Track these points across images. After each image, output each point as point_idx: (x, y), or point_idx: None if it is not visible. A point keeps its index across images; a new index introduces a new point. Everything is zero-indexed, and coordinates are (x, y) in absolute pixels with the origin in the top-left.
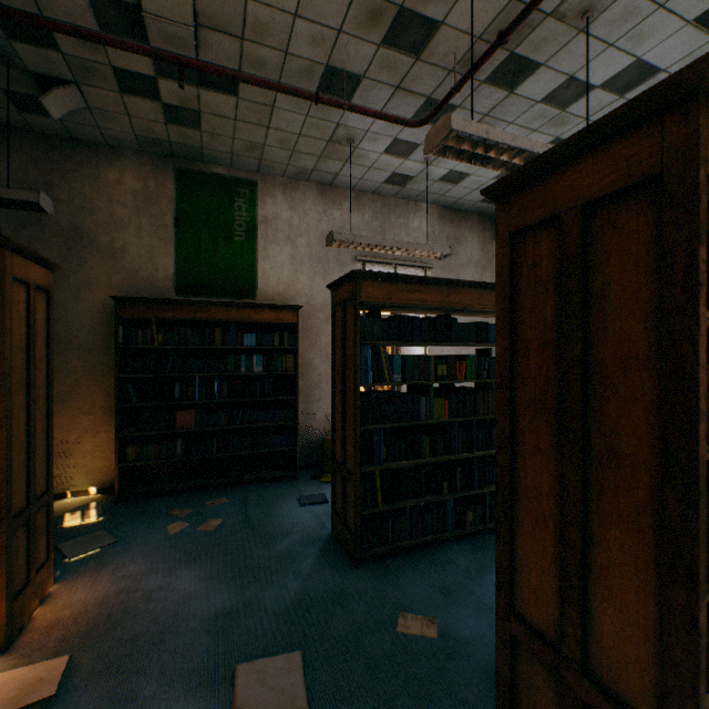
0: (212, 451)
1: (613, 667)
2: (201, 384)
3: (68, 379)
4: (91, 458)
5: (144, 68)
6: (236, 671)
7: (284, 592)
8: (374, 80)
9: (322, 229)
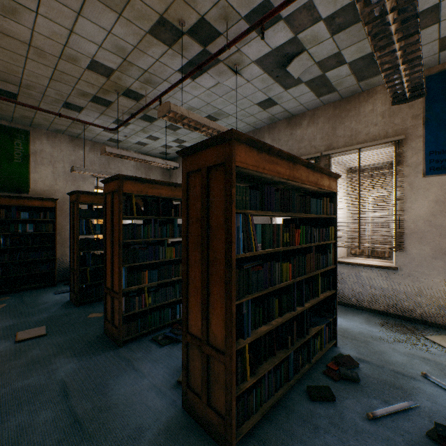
0: None
1: (116, 286)
2: None
3: None
4: None
5: None
6: (17, 333)
7: (41, 317)
8: (90, 109)
9: (72, 159)
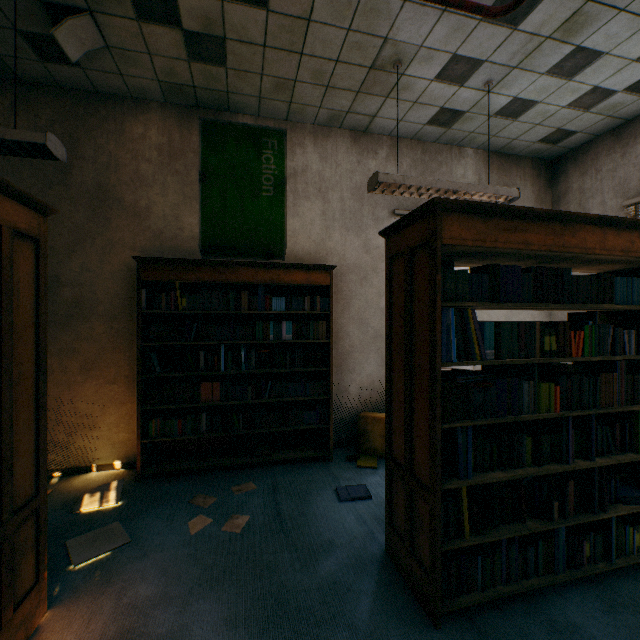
0: (238, 427)
1: None
2: (226, 353)
3: (93, 346)
4: (116, 430)
5: None
6: None
7: None
8: None
9: (356, 181)
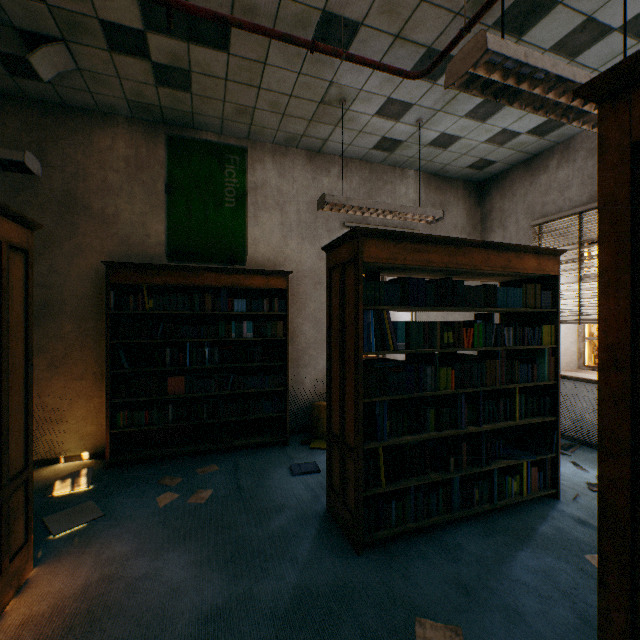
0: (202, 417)
1: None
2: (191, 350)
3: (61, 344)
4: (84, 423)
5: (132, 20)
6: None
7: (281, 585)
8: (373, 28)
9: (311, 196)
